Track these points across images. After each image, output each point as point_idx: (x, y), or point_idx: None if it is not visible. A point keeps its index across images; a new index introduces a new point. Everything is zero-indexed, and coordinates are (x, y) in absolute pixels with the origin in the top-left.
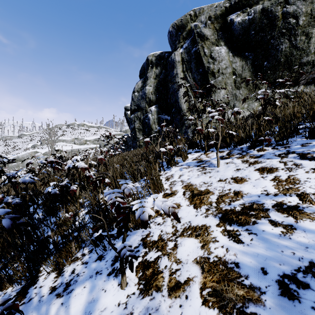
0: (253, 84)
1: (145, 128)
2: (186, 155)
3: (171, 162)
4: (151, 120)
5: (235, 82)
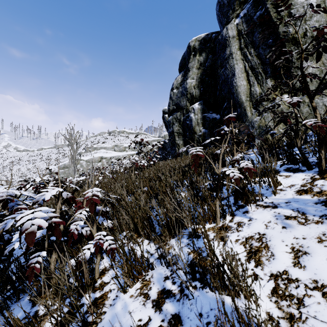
0: None
1: (186, 132)
2: (276, 180)
3: (248, 198)
4: (194, 121)
5: None
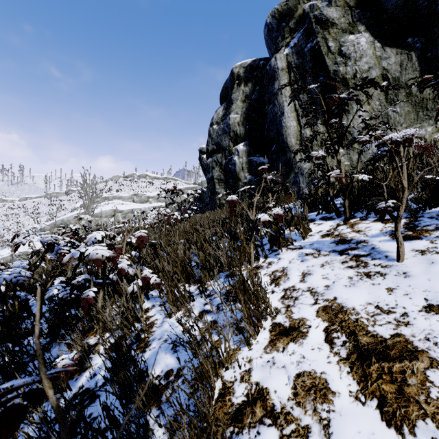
0: (433, 88)
1: (229, 178)
2: (307, 226)
3: (279, 241)
4: (238, 165)
5: (386, 93)
